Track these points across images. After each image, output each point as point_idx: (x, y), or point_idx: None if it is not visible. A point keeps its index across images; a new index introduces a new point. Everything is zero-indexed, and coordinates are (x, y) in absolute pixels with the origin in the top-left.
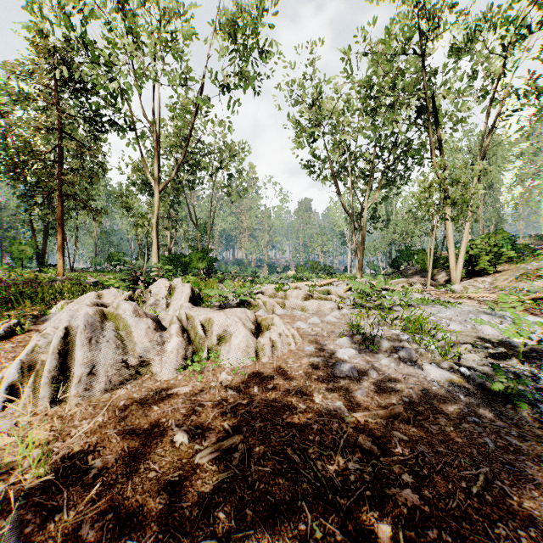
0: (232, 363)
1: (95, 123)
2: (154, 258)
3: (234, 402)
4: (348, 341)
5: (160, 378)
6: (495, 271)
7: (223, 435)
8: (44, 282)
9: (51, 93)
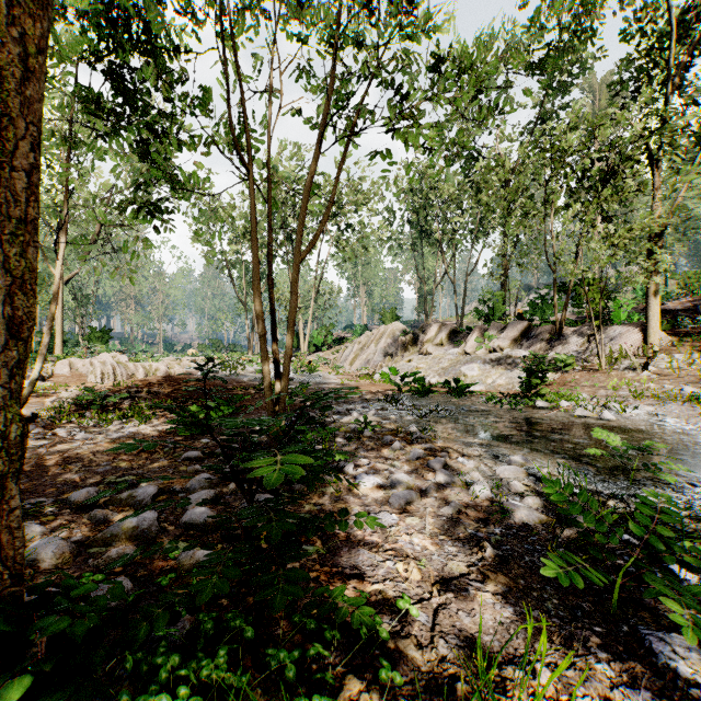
0: (162, 375)
1: None
2: (59, 337)
3: (165, 379)
4: None
5: (140, 378)
6: (331, 349)
7: (165, 381)
8: None
9: None
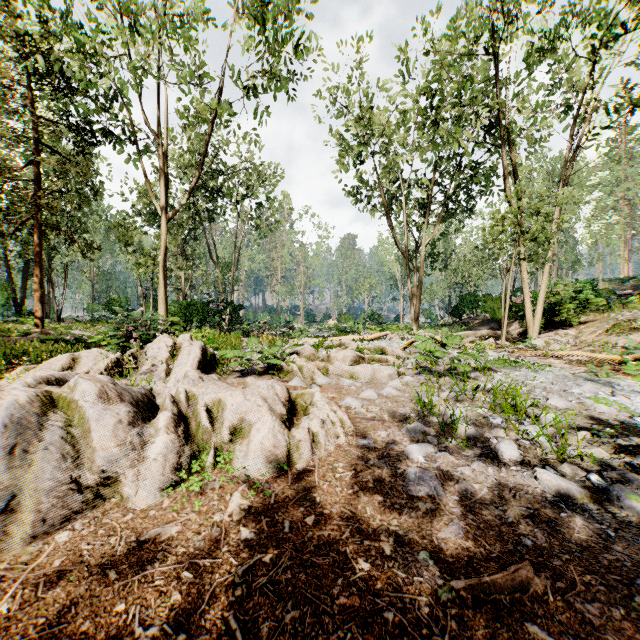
0: (252, 474)
1: (85, 134)
2: (161, 305)
3: (250, 558)
4: (420, 429)
5: (134, 506)
6: (579, 321)
7: None
8: (15, 336)
9: (25, 93)
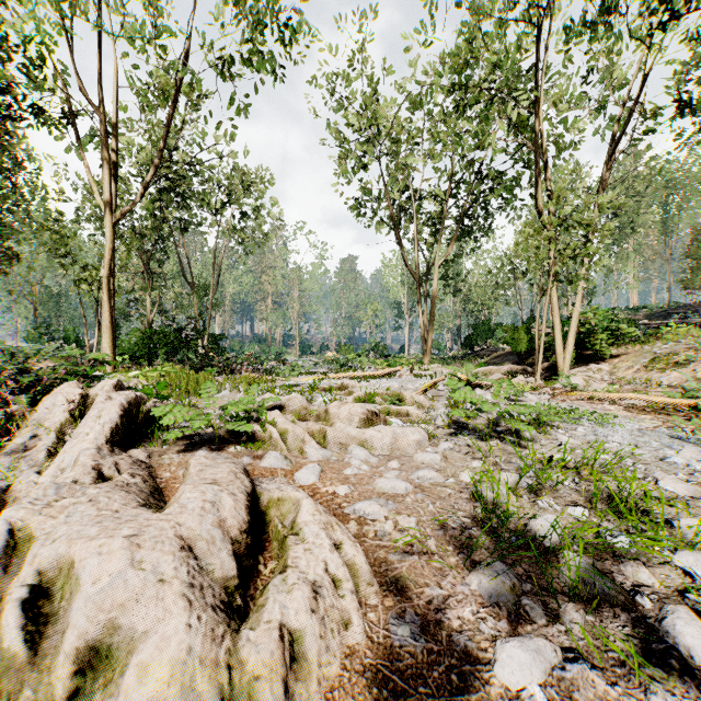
0: None
1: None
2: (106, 335)
3: None
4: (504, 581)
5: None
6: (610, 354)
7: None
8: None
9: None
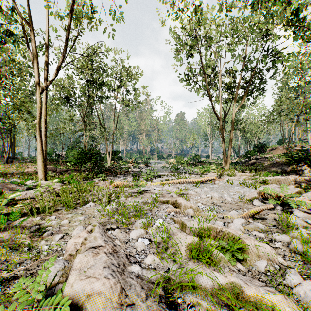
0: None
1: None
2: (39, 157)
3: None
4: None
5: None
6: None
7: None
8: None
9: None
